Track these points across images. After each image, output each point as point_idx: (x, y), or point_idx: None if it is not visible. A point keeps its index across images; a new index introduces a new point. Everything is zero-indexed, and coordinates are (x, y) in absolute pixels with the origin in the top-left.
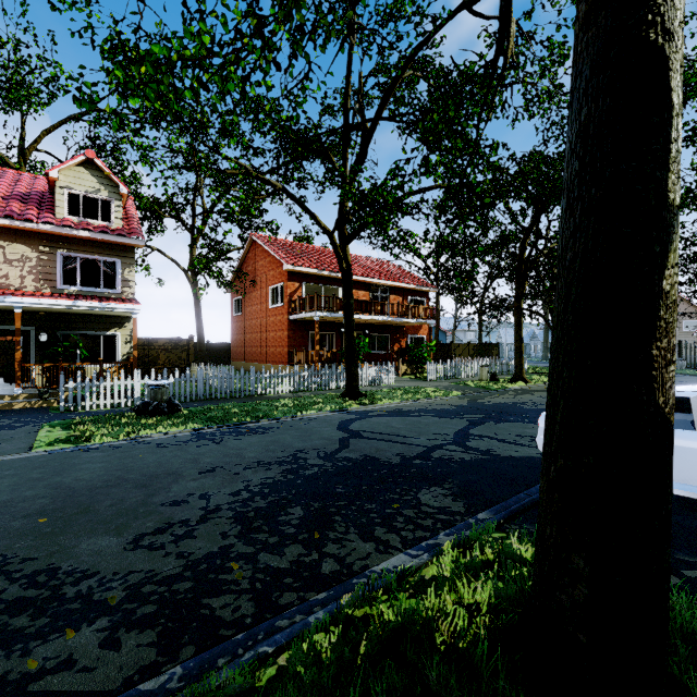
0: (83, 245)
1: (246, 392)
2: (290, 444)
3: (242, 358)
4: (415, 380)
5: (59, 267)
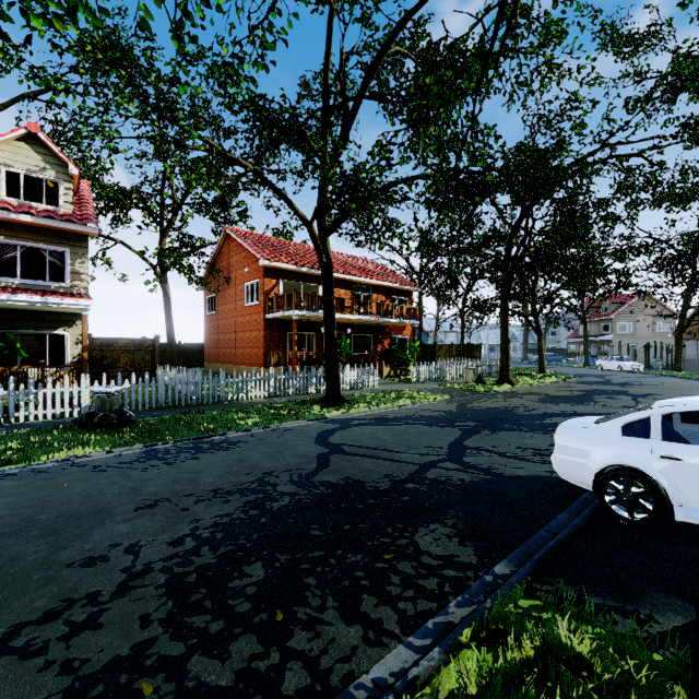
0: (24, 231)
1: (215, 398)
2: (258, 464)
3: (215, 360)
4: (399, 383)
5: None
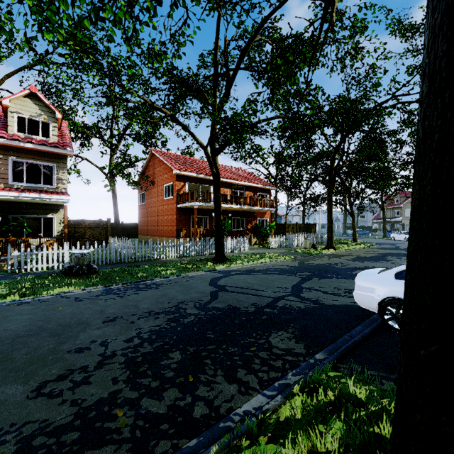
0: (28, 154)
1: (146, 257)
2: (174, 297)
3: (145, 234)
4: (262, 248)
5: (10, 169)
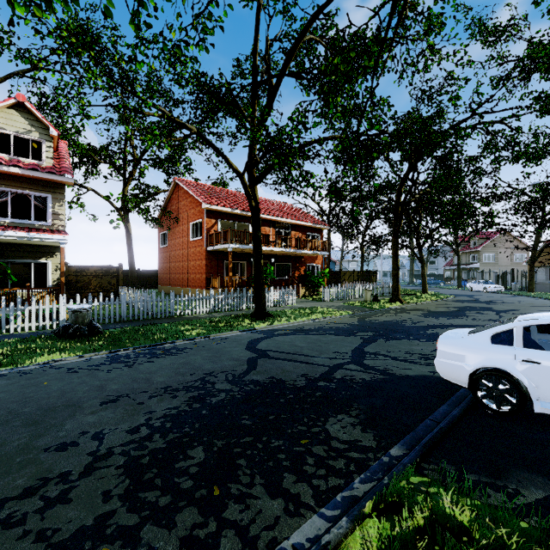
0: (14, 181)
1: (166, 313)
2: (200, 366)
3: (167, 283)
4: (312, 301)
5: None
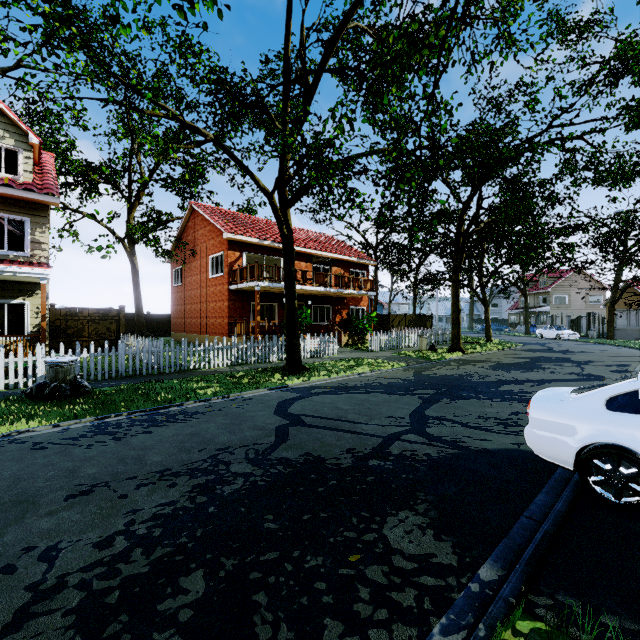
0: None
1: (177, 367)
2: (212, 439)
3: (182, 330)
4: (357, 351)
5: None
